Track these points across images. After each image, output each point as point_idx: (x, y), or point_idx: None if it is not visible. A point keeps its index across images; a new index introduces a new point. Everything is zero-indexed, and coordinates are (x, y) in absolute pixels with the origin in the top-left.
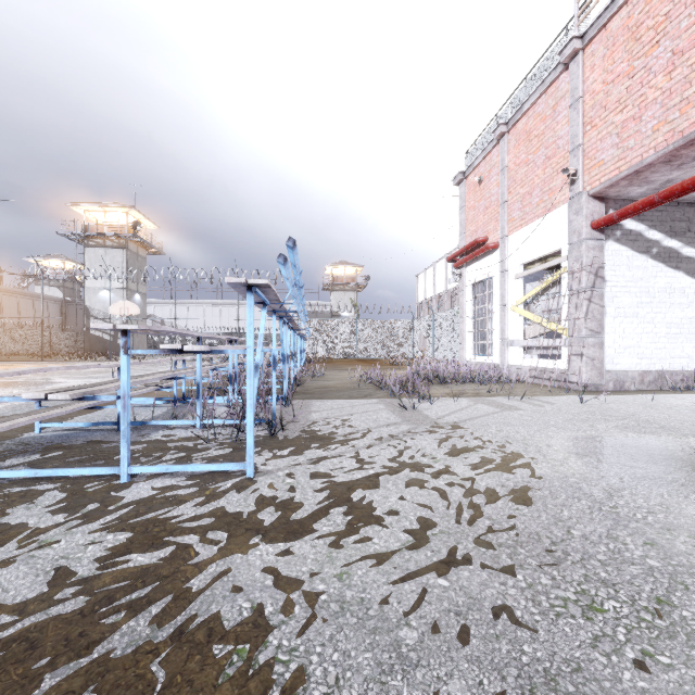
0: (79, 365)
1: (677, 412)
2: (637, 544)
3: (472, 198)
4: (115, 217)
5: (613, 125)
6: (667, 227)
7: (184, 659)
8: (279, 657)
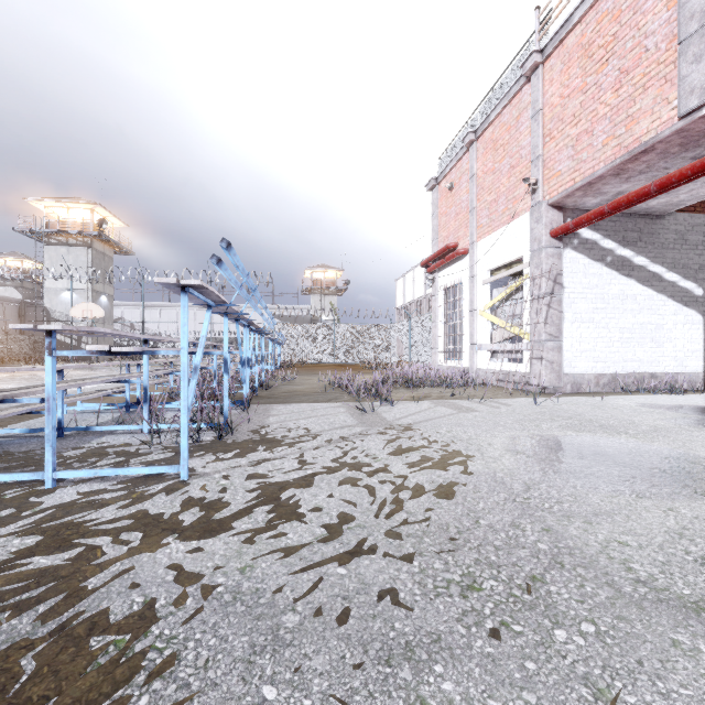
0: (8, 368)
1: (620, 411)
2: (535, 530)
3: (444, 204)
4: (79, 214)
5: (568, 138)
6: (620, 237)
7: (56, 652)
8: (156, 645)
